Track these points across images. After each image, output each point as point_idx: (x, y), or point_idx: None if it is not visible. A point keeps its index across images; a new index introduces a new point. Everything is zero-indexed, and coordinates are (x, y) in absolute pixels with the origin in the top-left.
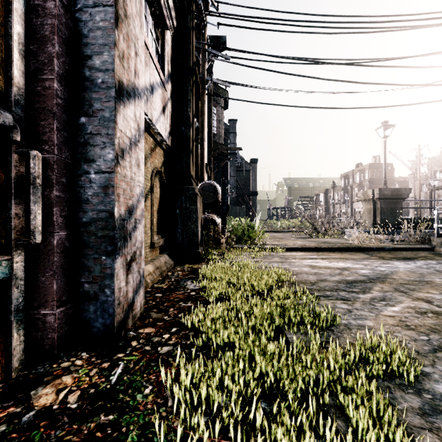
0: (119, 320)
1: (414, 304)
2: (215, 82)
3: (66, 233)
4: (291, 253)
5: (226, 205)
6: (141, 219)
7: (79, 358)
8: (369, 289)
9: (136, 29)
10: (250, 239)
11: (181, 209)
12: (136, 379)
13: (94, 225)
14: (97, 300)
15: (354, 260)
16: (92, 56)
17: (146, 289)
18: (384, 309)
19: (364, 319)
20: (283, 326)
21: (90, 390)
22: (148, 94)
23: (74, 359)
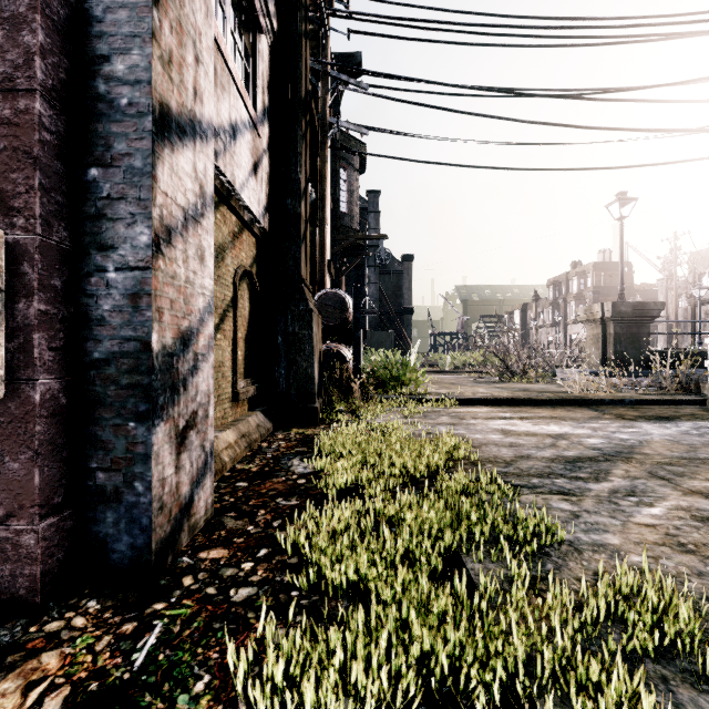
0: (162, 536)
1: (688, 503)
2: (343, 127)
3: (62, 379)
4: (470, 408)
5: (361, 329)
6: (208, 354)
7: (81, 613)
8: (605, 474)
9: (197, 16)
10: (401, 385)
11: (286, 336)
12: (181, 659)
13: (114, 365)
14: (119, 501)
15: (575, 421)
16: (110, 57)
17: (222, 474)
18: (635, 511)
19: (602, 531)
20: (459, 545)
21: (90, 685)
22: (227, 140)
23: (73, 615)
